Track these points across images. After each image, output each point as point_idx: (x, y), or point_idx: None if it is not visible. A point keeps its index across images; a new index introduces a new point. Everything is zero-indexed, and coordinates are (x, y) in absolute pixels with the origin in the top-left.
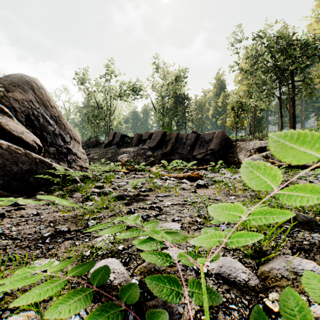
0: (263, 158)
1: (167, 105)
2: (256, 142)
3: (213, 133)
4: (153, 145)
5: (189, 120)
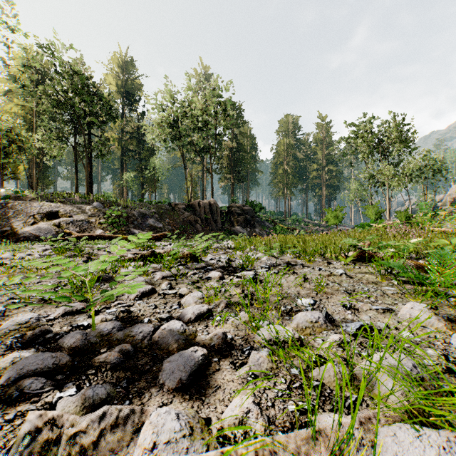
0: (56, 228)
1: None
2: (43, 204)
3: None
4: None
5: None
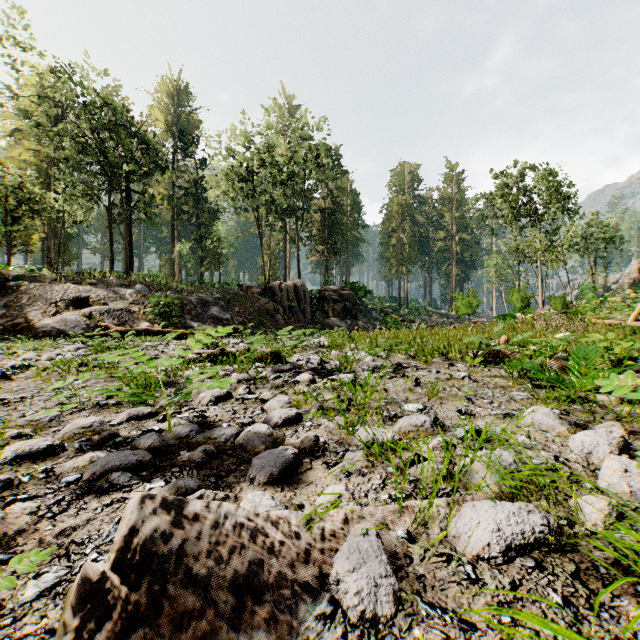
0: (86, 319)
1: None
2: (68, 286)
3: None
4: None
5: None
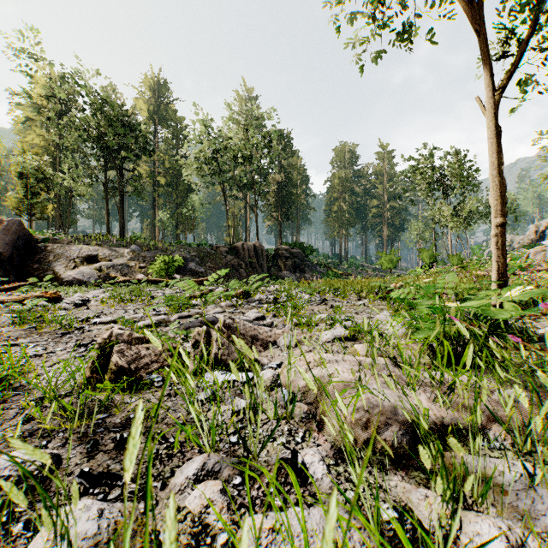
0: (97, 272)
1: None
2: (82, 247)
3: None
4: None
5: None
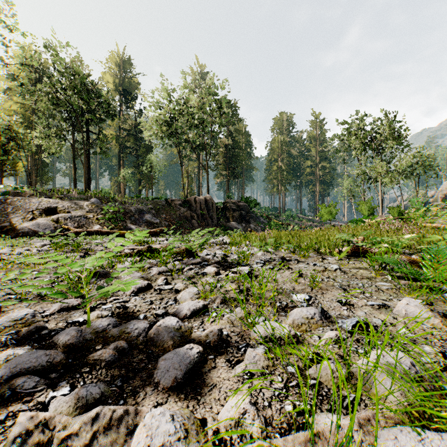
0: (54, 223)
1: None
2: (42, 199)
3: None
4: None
5: None
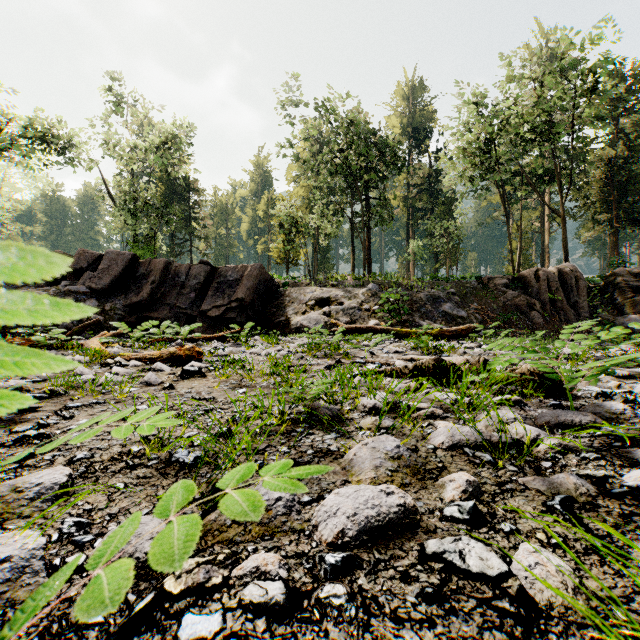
0: (325, 318)
1: (145, 195)
2: (315, 289)
3: (244, 267)
4: (102, 285)
5: (199, 237)
